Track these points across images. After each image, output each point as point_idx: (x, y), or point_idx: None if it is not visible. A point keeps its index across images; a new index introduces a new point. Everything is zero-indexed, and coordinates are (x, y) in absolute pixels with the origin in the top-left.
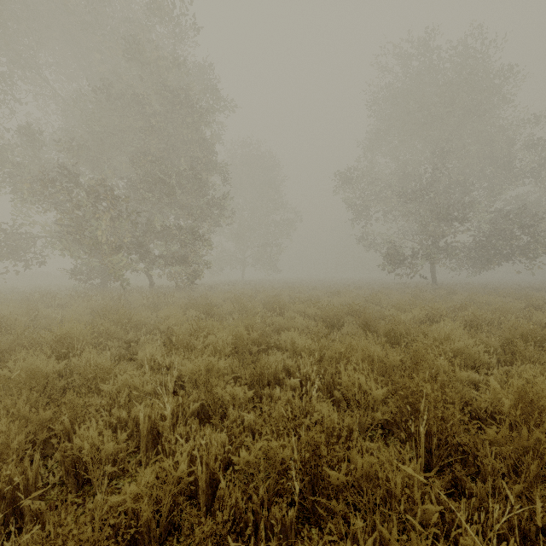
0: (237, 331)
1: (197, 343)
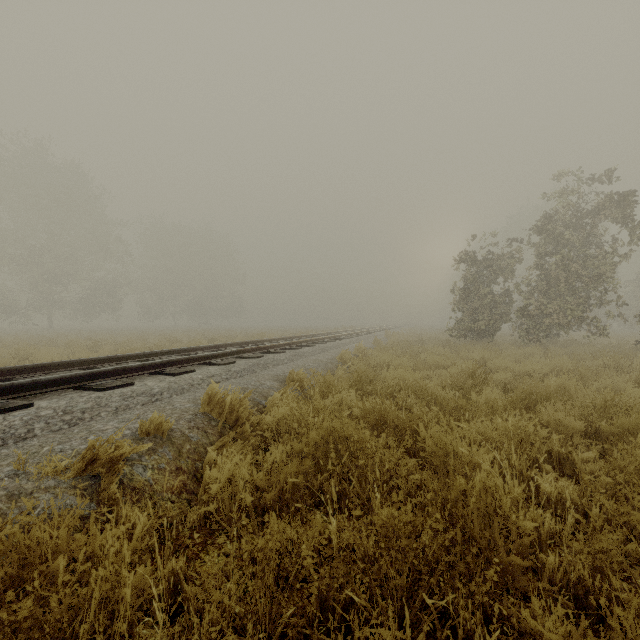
0: None
1: None
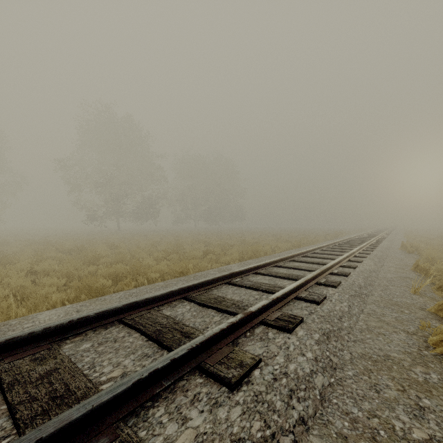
0: None
1: None
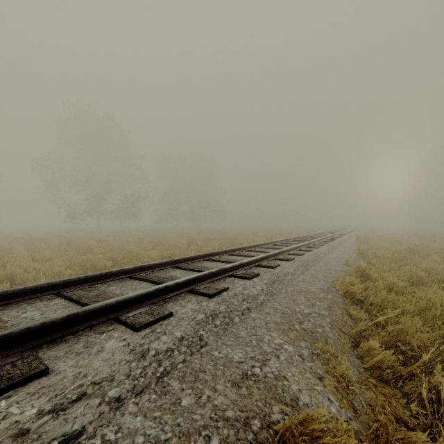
0: None
1: None
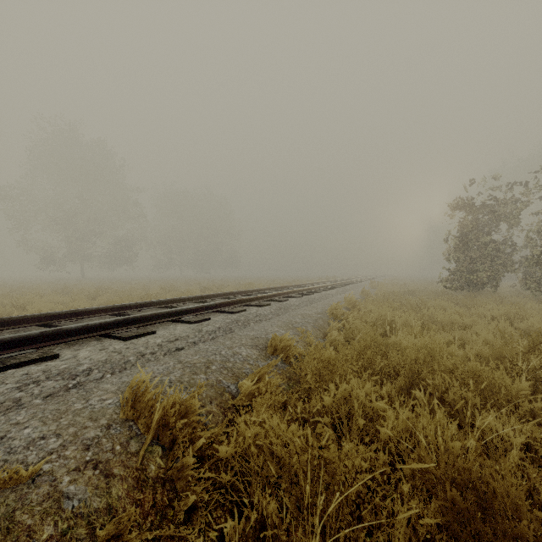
0: None
1: None
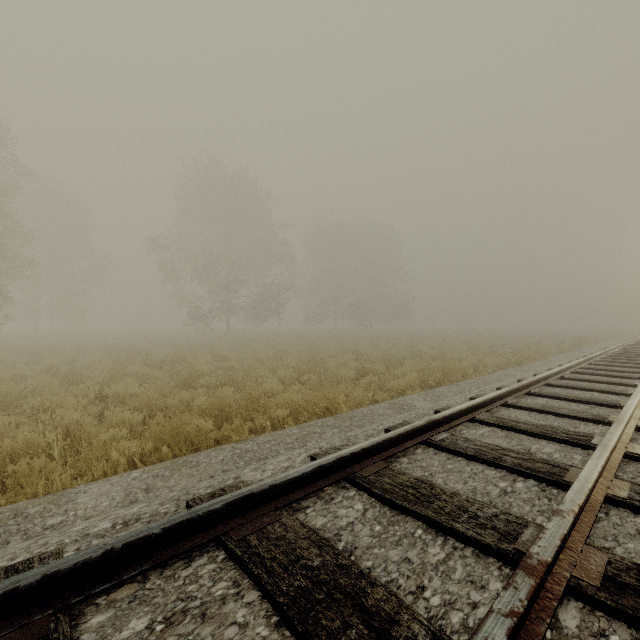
0: (62, 356)
1: (42, 361)
